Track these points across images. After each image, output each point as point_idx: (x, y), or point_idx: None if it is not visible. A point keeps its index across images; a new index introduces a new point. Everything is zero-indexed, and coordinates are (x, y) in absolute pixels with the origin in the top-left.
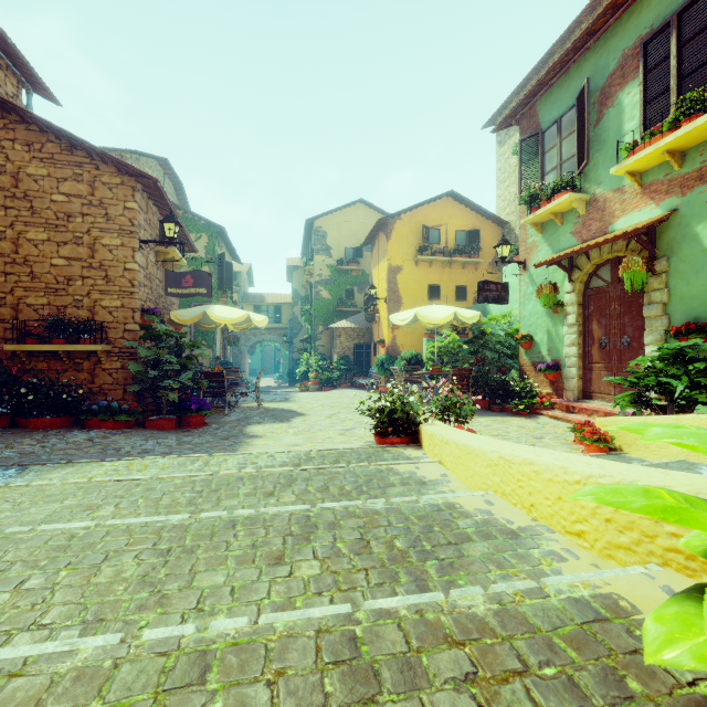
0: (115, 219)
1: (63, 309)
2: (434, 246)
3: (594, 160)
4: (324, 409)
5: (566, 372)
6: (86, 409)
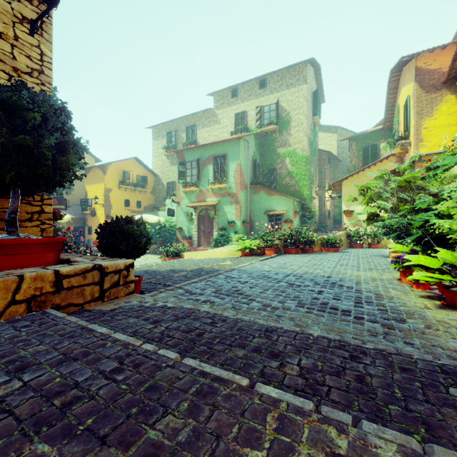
0: None
1: None
2: (127, 181)
3: (202, 180)
4: None
5: (194, 239)
6: None
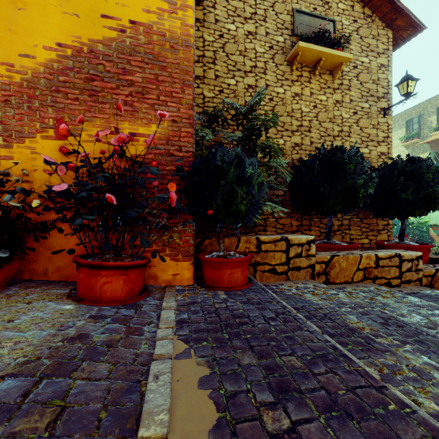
0: None
1: None
2: None
3: None
4: None
5: None
6: None
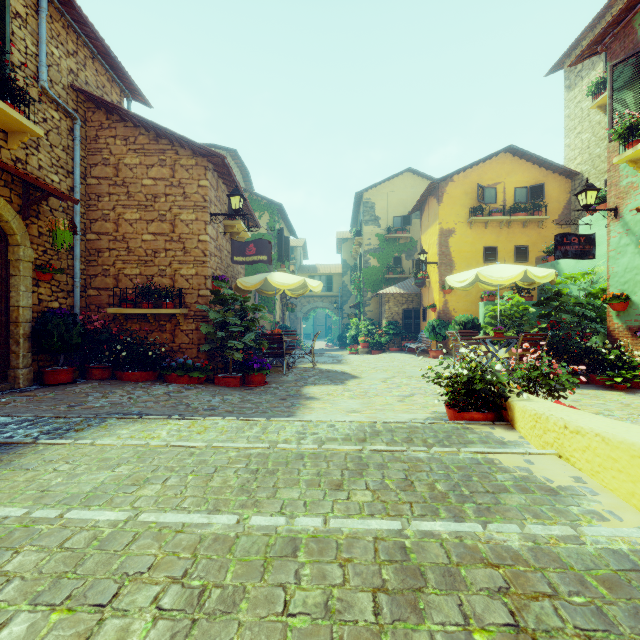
0: (191, 196)
1: (151, 278)
2: (490, 206)
3: None
4: (377, 372)
5: None
6: (167, 365)
